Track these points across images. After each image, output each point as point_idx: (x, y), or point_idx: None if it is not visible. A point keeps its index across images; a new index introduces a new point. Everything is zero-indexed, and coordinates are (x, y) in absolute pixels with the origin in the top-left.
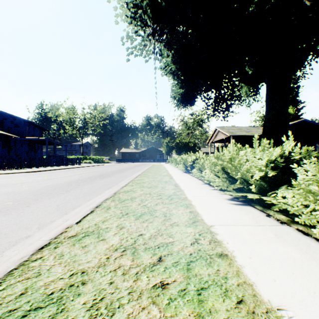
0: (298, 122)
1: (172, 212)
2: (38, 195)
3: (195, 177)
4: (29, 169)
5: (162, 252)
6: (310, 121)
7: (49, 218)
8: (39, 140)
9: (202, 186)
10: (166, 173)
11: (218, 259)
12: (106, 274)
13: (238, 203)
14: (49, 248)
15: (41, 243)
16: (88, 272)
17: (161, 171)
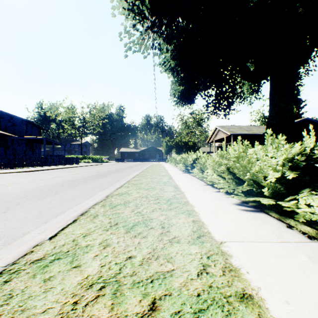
0: (300, 120)
1: (171, 221)
2: (21, 198)
3: (196, 177)
4: (24, 169)
5: (156, 292)
6: (313, 120)
7: (22, 229)
8: (36, 139)
9: (204, 188)
10: (165, 173)
11: (240, 306)
12: None
13: (249, 209)
14: None
15: None
16: None
17: (160, 171)
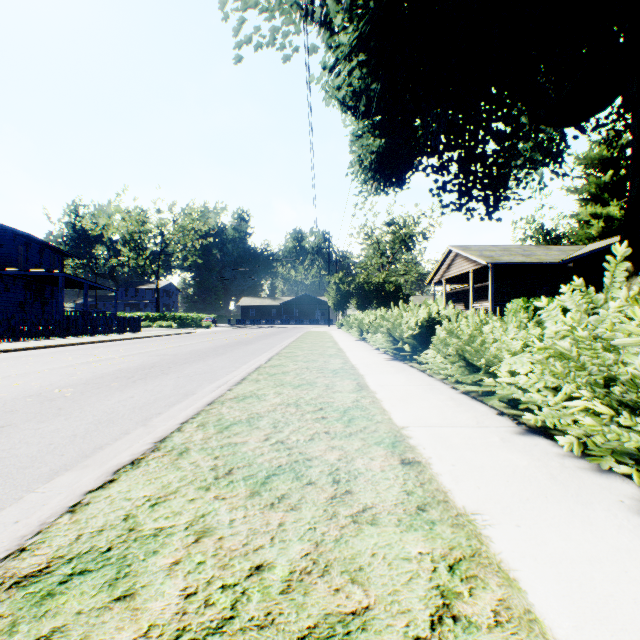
0: None
1: None
2: None
3: (441, 382)
4: None
5: None
6: None
7: None
8: (46, 276)
9: (543, 463)
10: (341, 360)
11: None
12: None
13: None
14: None
15: None
16: None
17: (324, 354)
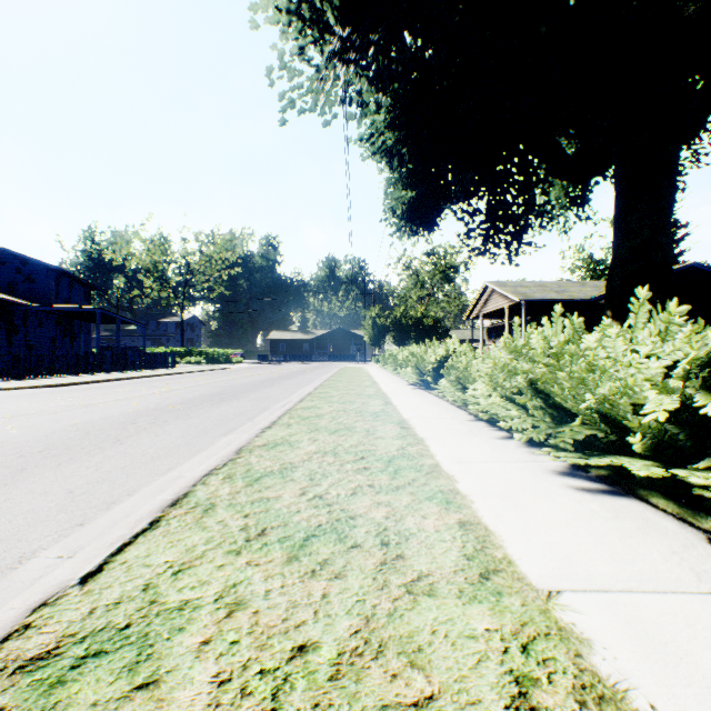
0: (677, 269)
1: (404, 524)
2: (31, 455)
3: (446, 401)
4: (50, 380)
5: None
6: (706, 268)
7: (18, 544)
8: (80, 311)
9: (471, 428)
10: (374, 389)
11: None
12: None
13: (594, 488)
14: None
15: None
16: None
17: (361, 385)
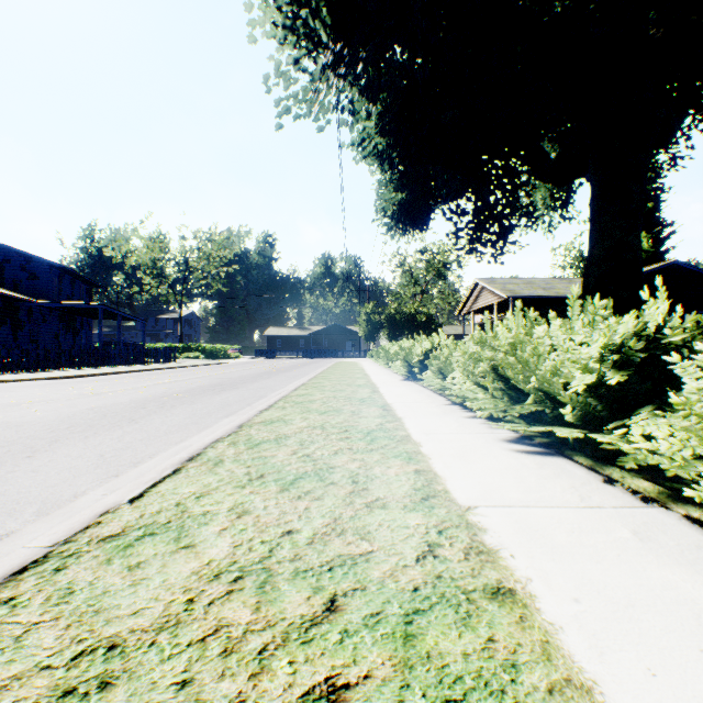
0: (660, 267)
1: (372, 471)
2: (60, 431)
3: (429, 390)
4: (57, 372)
5: (338, 585)
6: (688, 266)
7: (71, 487)
8: (82, 308)
9: (445, 410)
10: (365, 380)
11: (490, 605)
12: (177, 655)
13: (533, 450)
14: (39, 573)
15: (23, 558)
16: (126, 648)
17: (353, 377)
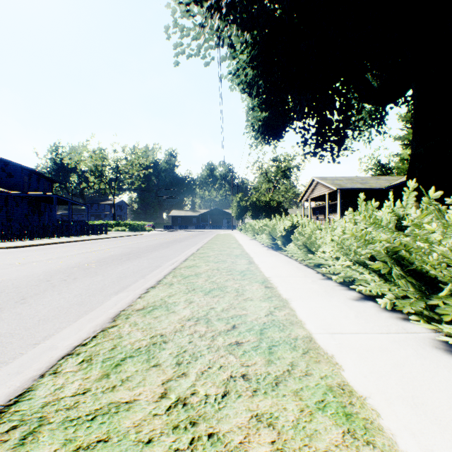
0: None
1: None
2: None
3: (295, 260)
4: (14, 243)
5: None
6: None
7: None
8: (43, 196)
9: (324, 287)
10: (240, 250)
11: None
12: None
13: None
14: None
15: None
16: None
17: (230, 247)
